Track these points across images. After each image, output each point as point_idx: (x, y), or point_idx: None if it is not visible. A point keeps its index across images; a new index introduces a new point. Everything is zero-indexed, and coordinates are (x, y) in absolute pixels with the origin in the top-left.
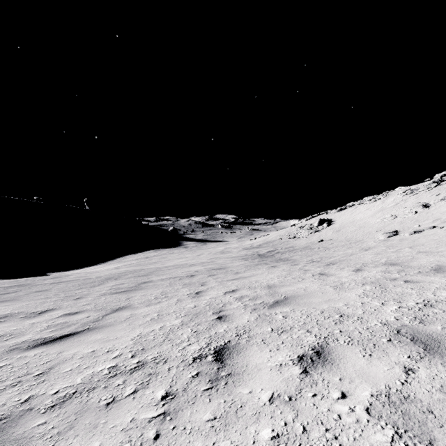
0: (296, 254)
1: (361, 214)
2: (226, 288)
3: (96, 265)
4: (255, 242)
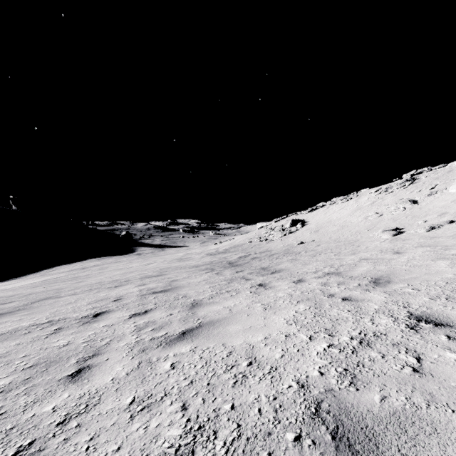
0: (281, 259)
1: (336, 214)
2: (139, 422)
3: (7, 280)
4: (220, 247)
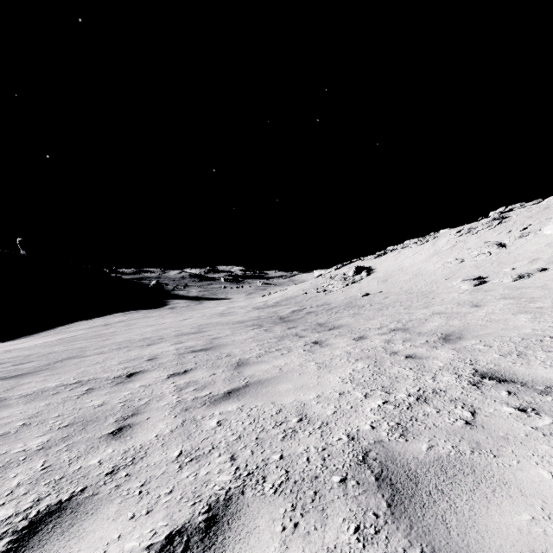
0: (341, 314)
1: (409, 260)
2: (189, 471)
3: (16, 339)
4: (270, 299)
